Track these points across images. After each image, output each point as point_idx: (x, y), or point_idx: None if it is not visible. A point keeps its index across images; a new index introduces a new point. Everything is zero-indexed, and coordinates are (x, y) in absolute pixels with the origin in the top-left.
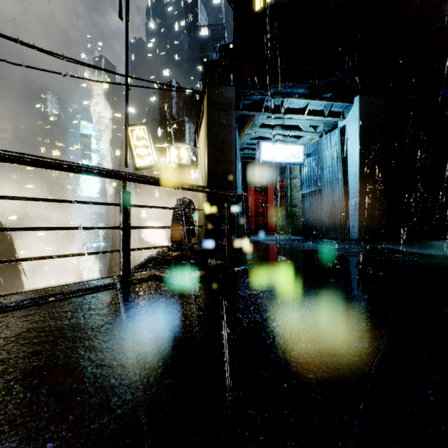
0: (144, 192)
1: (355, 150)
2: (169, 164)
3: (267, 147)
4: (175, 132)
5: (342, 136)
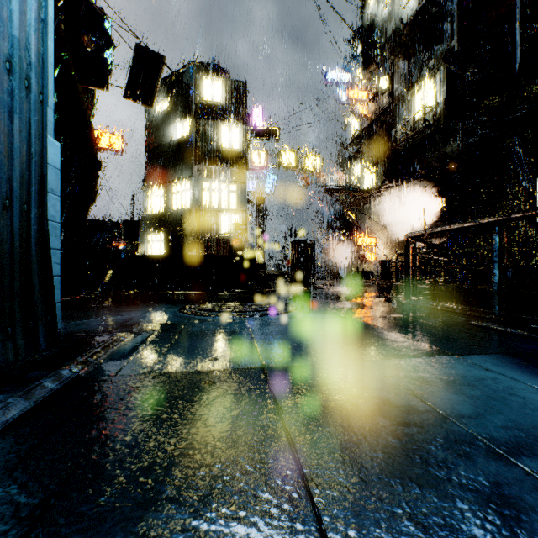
0: None
1: None
2: None
3: None
4: None
5: None
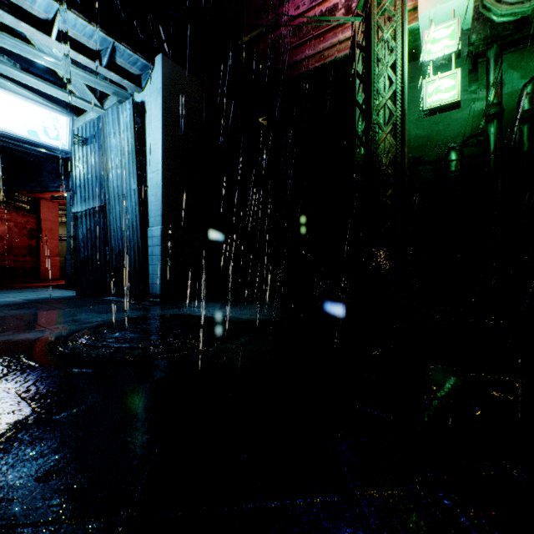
0: None
1: (157, 144)
2: None
3: None
4: None
5: (138, 116)
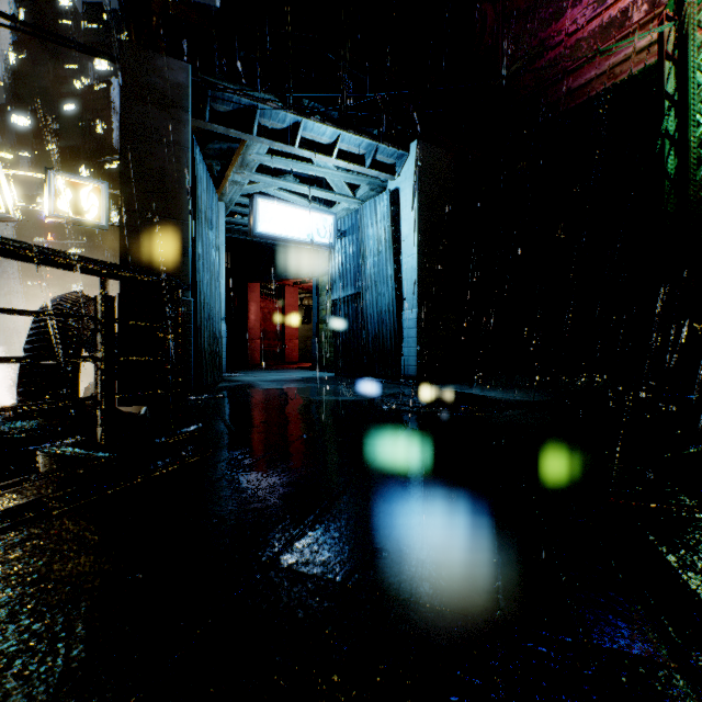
0: (44, 287)
1: (412, 229)
2: (48, 219)
3: (269, 209)
4: (115, 177)
5: (394, 204)
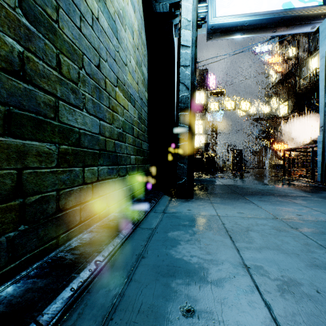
0: None
1: None
2: None
3: None
4: None
5: None
